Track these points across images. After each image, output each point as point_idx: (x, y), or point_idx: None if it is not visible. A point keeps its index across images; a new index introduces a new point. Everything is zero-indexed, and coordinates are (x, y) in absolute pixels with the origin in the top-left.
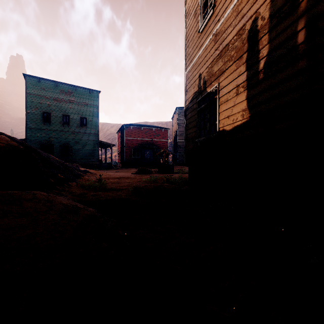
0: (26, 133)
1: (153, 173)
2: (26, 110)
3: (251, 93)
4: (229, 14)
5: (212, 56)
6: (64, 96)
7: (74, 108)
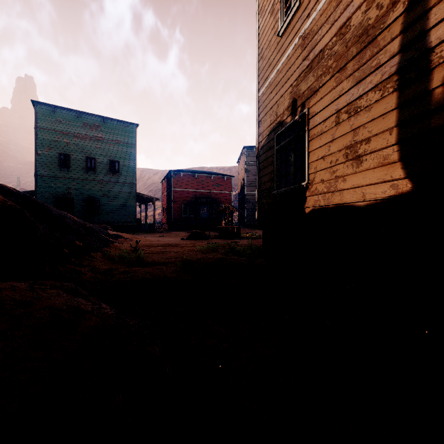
0: (36, 182)
1: (211, 239)
2: (35, 150)
3: (360, 121)
4: (324, 6)
5: (298, 70)
6: (88, 131)
7: (102, 147)
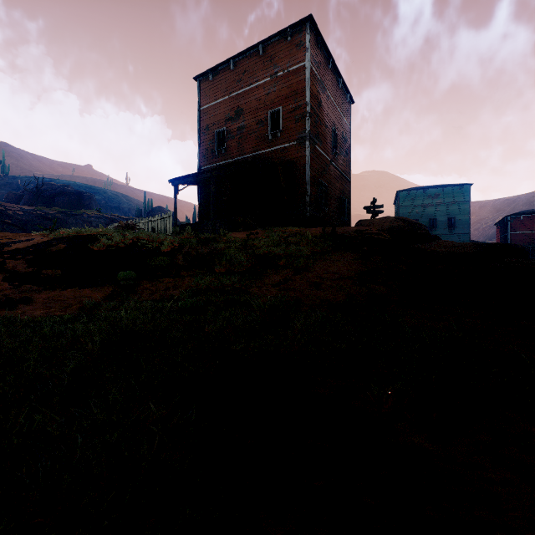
0: None
1: None
2: None
3: None
4: None
5: None
6: (430, 201)
7: (441, 209)
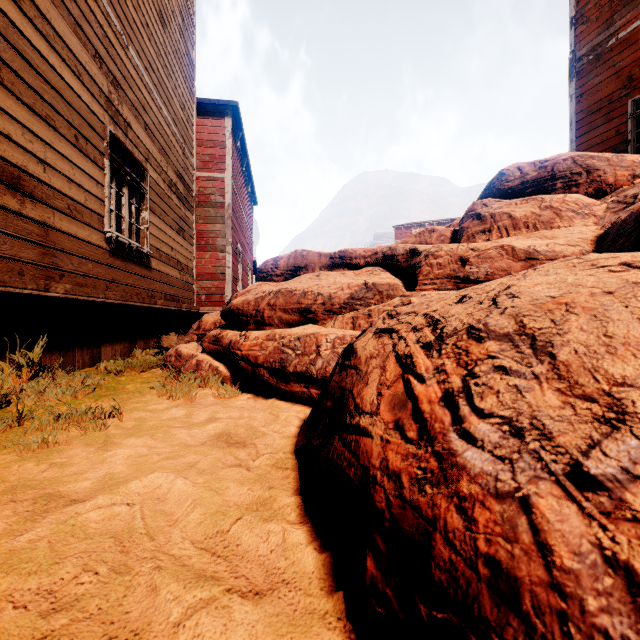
0: None
1: None
2: None
3: None
4: None
5: None
6: None
7: None
